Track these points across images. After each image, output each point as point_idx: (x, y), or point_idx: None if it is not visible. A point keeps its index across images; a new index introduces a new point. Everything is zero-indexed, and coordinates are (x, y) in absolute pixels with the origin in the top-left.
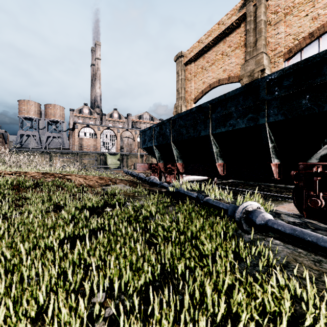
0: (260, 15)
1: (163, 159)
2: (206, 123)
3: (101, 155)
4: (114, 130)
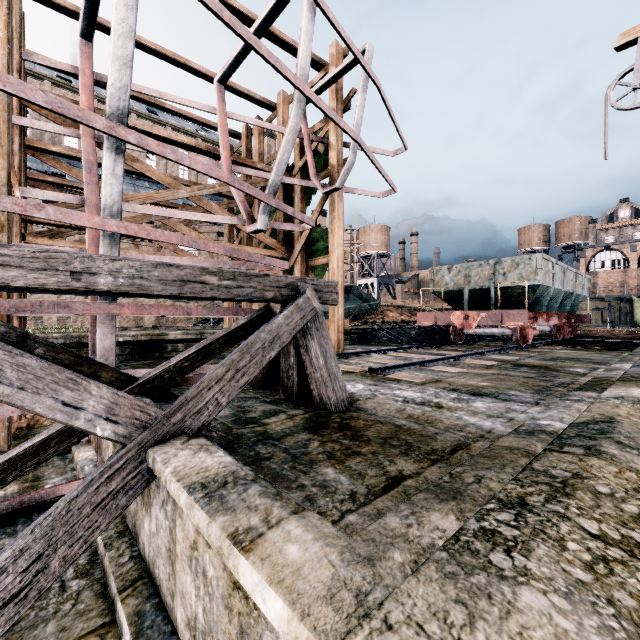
0: None
1: None
2: None
3: (621, 301)
4: None
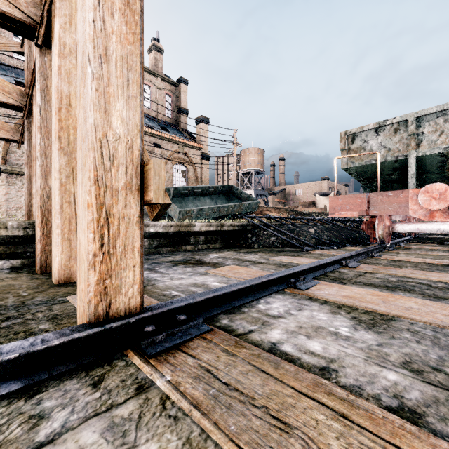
0: None
1: None
2: None
3: None
4: None
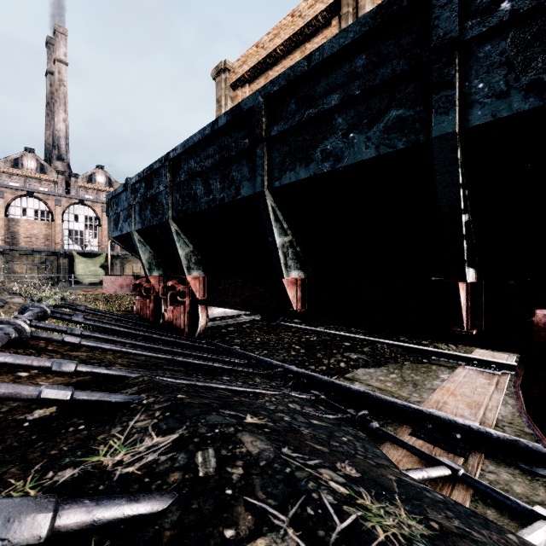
0: (365, 5)
1: (162, 265)
2: (255, 158)
3: (61, 256)
4: (95, 206)
